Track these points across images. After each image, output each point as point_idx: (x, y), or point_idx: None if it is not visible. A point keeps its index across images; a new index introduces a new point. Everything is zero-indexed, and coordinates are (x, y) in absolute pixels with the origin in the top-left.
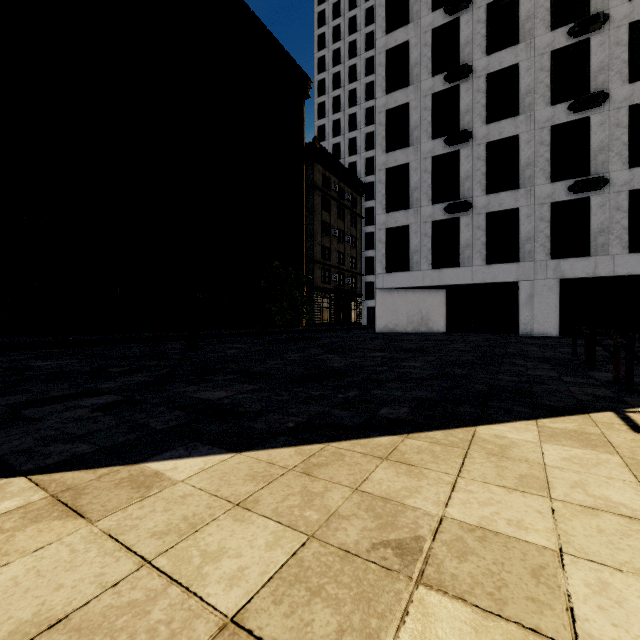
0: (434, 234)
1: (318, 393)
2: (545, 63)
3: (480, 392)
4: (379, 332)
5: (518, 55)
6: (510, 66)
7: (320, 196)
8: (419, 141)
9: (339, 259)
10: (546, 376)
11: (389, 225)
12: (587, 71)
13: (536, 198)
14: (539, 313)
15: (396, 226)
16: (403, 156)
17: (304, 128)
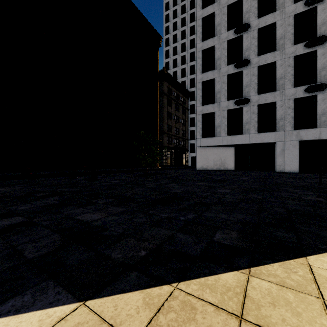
0: (228, 117)
1: (166, 215)
2: (291, 21)
3: (282, 215)
4: (198, 170)
5: (275, 17)
6: (271, 24)
7: (166, 98)
8: (220, 66)
9: (176, 131)
10: (317, 200)
11: (204, 112)
12: (315, 25)
13: (286, 96)
14: (287, 159)
15: (207, 112)
16: (211, 74)
17: (158, 62)
